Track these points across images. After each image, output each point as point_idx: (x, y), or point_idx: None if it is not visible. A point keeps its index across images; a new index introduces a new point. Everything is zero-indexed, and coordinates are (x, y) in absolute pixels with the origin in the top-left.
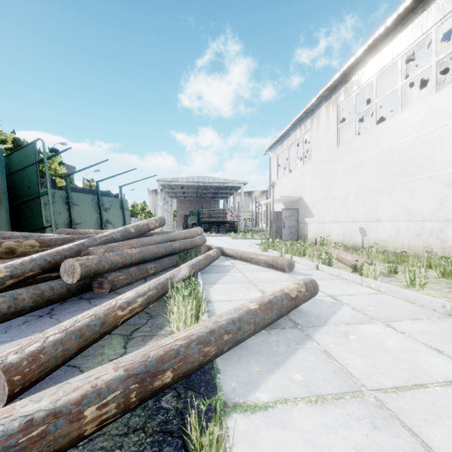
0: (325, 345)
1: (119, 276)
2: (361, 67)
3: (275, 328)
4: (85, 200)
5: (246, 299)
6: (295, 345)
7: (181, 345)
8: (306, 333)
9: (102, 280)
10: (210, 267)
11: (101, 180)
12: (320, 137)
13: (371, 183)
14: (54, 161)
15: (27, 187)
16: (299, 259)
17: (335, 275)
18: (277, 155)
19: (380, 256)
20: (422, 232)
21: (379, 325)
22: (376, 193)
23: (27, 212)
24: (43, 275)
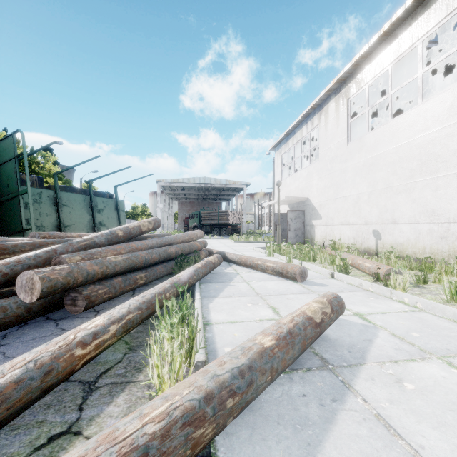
0: (375, 402)
1: (97, 290)
2: (375, 56)
3: (297, 368)
4: (76, 200)
5: (254, 319)
6: (331, 404)
7: (154, 433)
8: (342, 379)
9: (75, 295)
10: (211, 275)
11: (93, 179)
12: (329, 133)
13: (386, 182)
14: (48, 160)
15: (5, 185)
16: (310, 265)
17: (356, 286)
18: (281, 154)
19: (400, 262)
20: (447, 235)
21: (438, 363)
22: (393, 192)
23: (5, 212)
24: (2, 289)
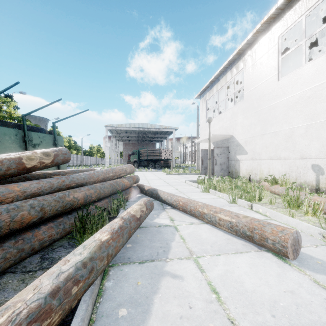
0: None
1: None
2: None
3: None
4: (6, 134)
5: None
6: None
7: None
8: None
9: None
10: (135, 232)
11: (27, 113)
12: (256, 74)
13: None
14: (9, 105)
15: None
16: (269, 212)
17: None
18: (206, 100)
19: None
20: None
21: None
22: None
23: None
24: None
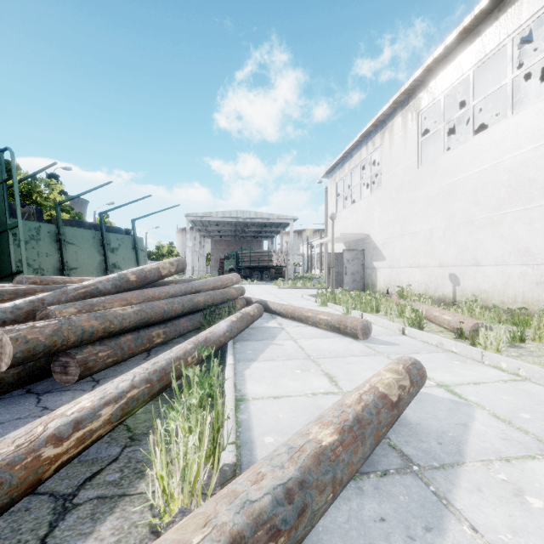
0: (491, 532)
1: (98, 352)
2: (453, 59)
3: (369, 471)
4: (84, 237)
5: (305, 393)
6: (425, 535)
7: None
8: (434, 490)
9: (66, 359)
10: (249, 330)
11: (106, 211)
12: (394, 156)
13: (466, 214)
14: (53, 189)
15: None
16: (373, 318)
17: (434, 345)
18: (335, 181)
19: (486, 314)
20: None
21: None
22: (474, 227)
23: None
24: None
